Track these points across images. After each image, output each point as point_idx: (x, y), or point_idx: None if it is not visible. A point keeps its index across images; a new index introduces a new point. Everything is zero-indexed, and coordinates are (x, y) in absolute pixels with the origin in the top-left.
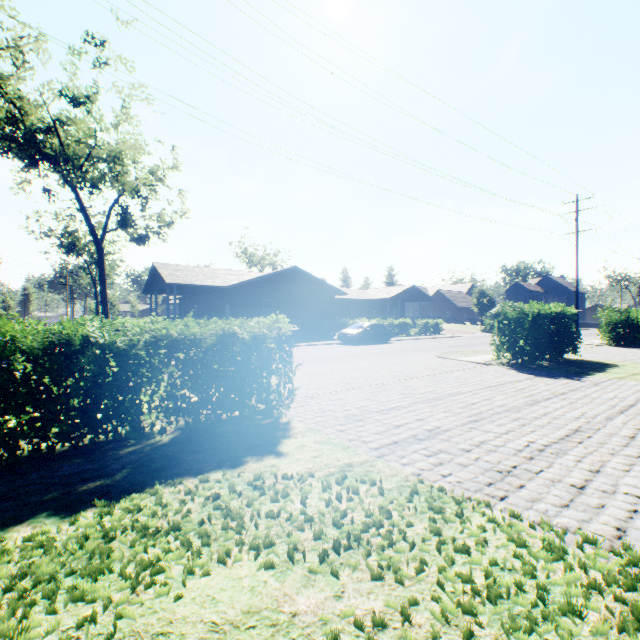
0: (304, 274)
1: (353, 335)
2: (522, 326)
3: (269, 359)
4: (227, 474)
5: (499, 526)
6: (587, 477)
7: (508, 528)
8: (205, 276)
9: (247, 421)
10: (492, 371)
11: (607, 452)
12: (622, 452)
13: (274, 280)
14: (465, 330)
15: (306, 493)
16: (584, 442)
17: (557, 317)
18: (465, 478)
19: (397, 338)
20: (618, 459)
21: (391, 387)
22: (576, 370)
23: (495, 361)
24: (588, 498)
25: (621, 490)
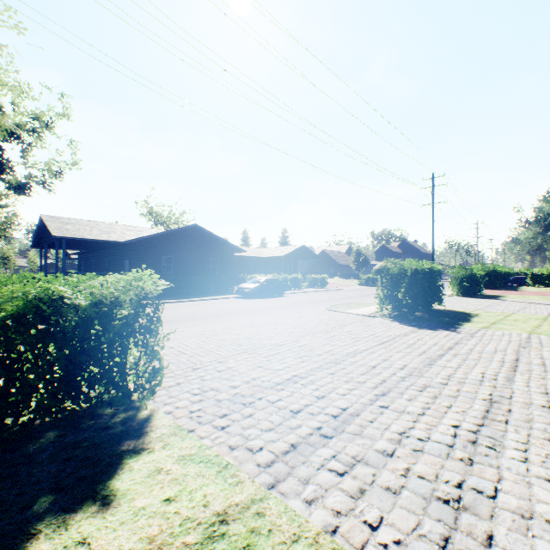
0: (205, 232)
1: (250, 289)
2: (403, 281)
3: (123, 331)
4: None
5: None
6: None
7: None
8: (100, 231)
9: (89, 420)
10: (379, 324)
11: (544, 437)
12: None
13: (175, 237)
14: (345, 283)
15: None
16: (510, 421)
17: (429, 273)
18: (405, 529)
19: (290, 291)
20: None
21: (286, 348)
22: (447, 320)
23: (379, 313)
24: None
25: None
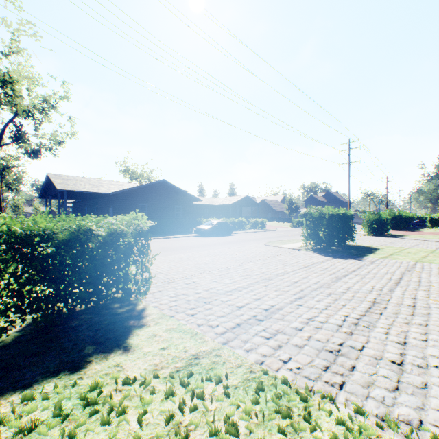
0: (170, 185)
1: (206, 230)
2: (322, 223)
3: (126, 252)
4: (61, 383)
5: (350, 432)
6: (400, 351)
7: (361, 437)
8: (92, 185)
9: (105, 310)
10: (303, 255)
11: (403, 322)
12: (414, 321)
13: (147, 189)
14: (280, 226)
15: (146, 404)
16: (384, 313)
17: (342, 217)
18: (304, 363)
19: (237, 232)
20: (414, 328)
21: (234, 270)
22: (356, 252)
23: (304, 247)
24: (411, 376)
25: (431, 363)
